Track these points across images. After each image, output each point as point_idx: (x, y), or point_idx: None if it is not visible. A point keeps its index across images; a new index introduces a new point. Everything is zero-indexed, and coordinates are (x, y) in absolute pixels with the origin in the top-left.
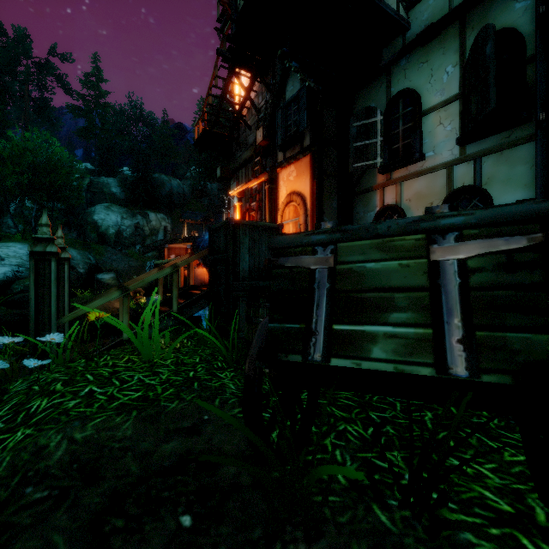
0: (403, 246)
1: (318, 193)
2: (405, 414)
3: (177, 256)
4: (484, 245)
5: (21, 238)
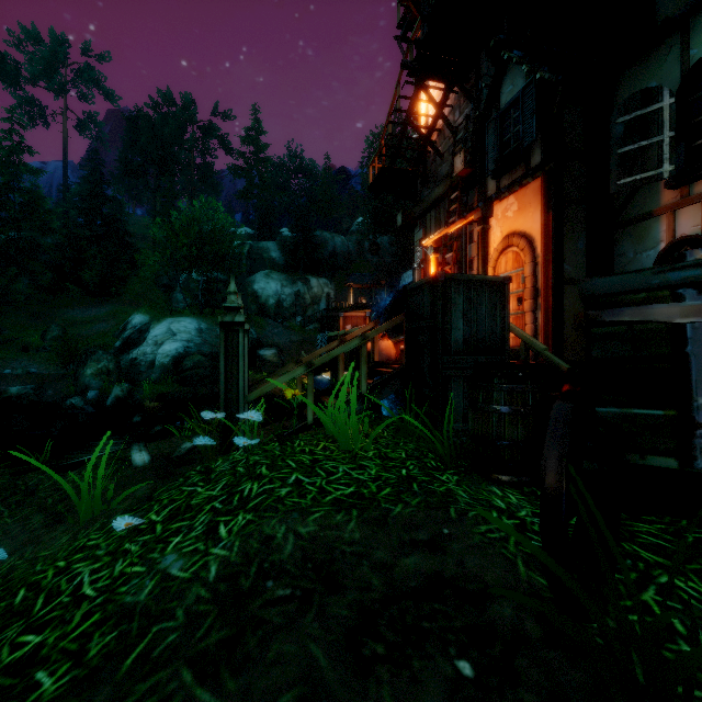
0: None
1: (555, 230)
2: None
3: (354, 326)
4: None
5: (190, 313)
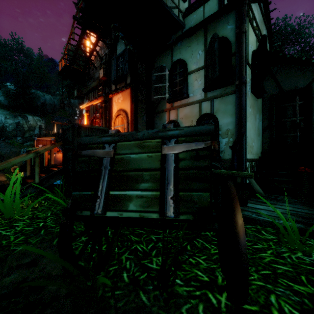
0: (150, 145)
1: (135, 111)
2: (170, 234)
3: (44, 145)
4: (186, 146)
5: None
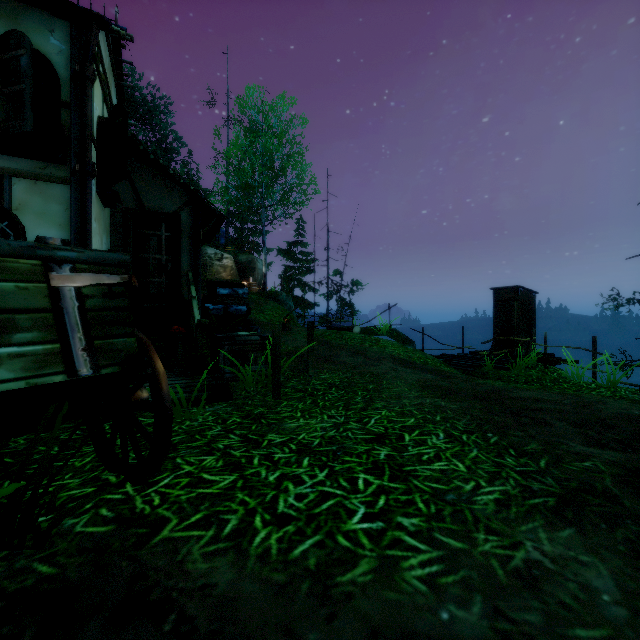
0: (19, 269)
1: None
2: None
3: None
4: (94, 278)
5: None
